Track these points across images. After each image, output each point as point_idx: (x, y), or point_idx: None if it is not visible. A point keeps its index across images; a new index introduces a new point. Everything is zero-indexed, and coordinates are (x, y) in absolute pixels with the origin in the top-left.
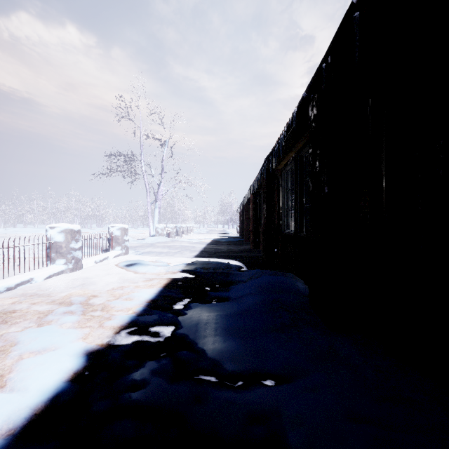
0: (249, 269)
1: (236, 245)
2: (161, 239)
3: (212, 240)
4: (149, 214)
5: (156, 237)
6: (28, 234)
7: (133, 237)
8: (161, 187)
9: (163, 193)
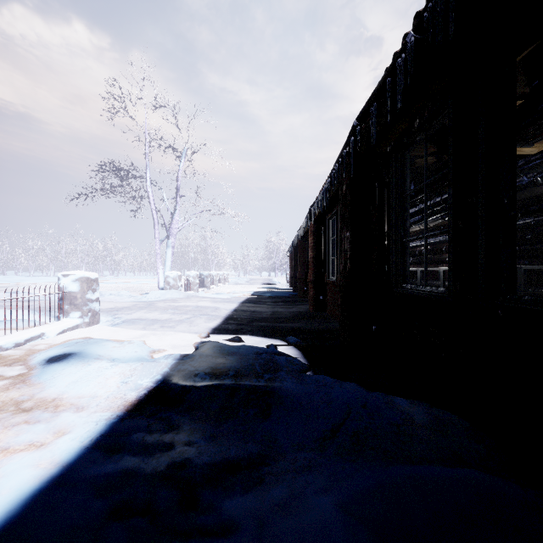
0: (317, 374)
1: (285, 305)
2: (171, 294)
3: (252, 294)
4: (158, 256)
5: (164, 291)
6: (4, 285)
7: (143, 289)
8: (175, 217)
9: (179, 225)
